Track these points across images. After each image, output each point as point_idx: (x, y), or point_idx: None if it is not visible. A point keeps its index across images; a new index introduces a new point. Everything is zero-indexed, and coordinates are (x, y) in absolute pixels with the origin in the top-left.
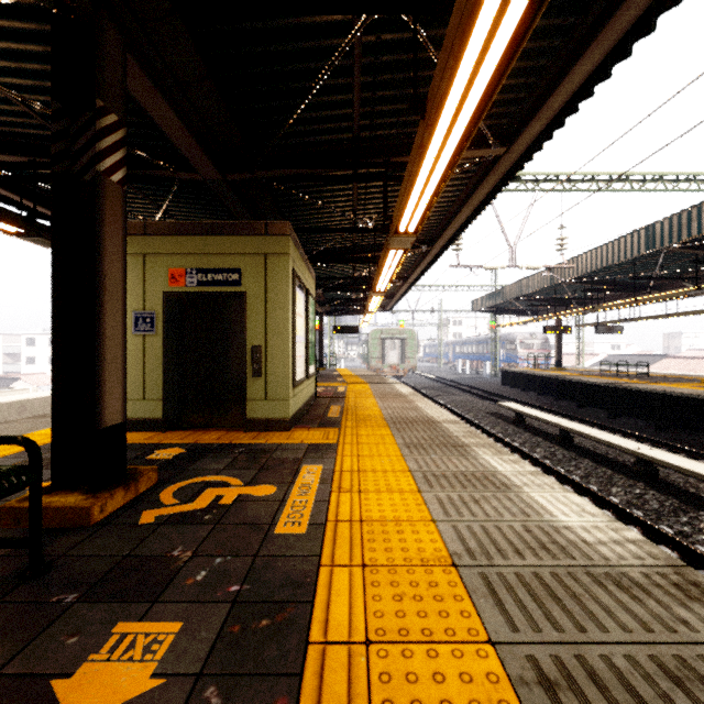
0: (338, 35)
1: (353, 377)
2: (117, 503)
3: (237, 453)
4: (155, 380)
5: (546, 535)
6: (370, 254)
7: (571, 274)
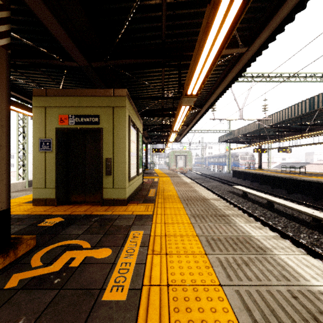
0: None
1: (162, 174)
2: None
3: (93, 221)
4: (51, 177)
5: (310, 302)
6: (170, 112)
7: (269, 123)
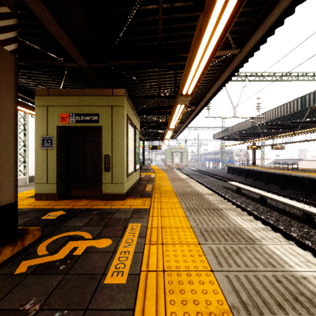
0: None
1: (158, 170)
2: (5, 256)
3: (93, 214)
4: (53, 172)
5: (292, 285)
6: (166, 110)
7: (262, 121)
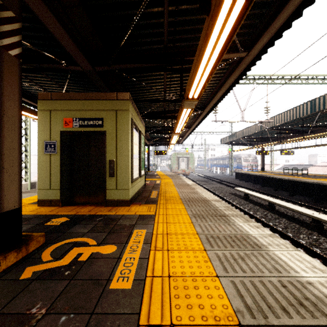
0: None
1: (164, 176)
2: (10, 261)
3: (97, 221)
4: (56, 178)
5: (298, 290)
6: (172, 114)
7: (271, 125)
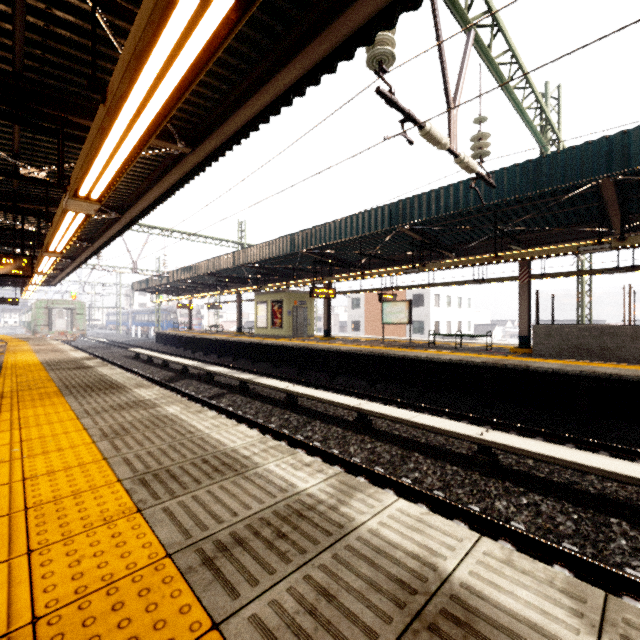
0: (6, 218)
1: (13, 339)
2: None
3: None
4: None
5: (67, 357)
6: None
7: (175, 278)
